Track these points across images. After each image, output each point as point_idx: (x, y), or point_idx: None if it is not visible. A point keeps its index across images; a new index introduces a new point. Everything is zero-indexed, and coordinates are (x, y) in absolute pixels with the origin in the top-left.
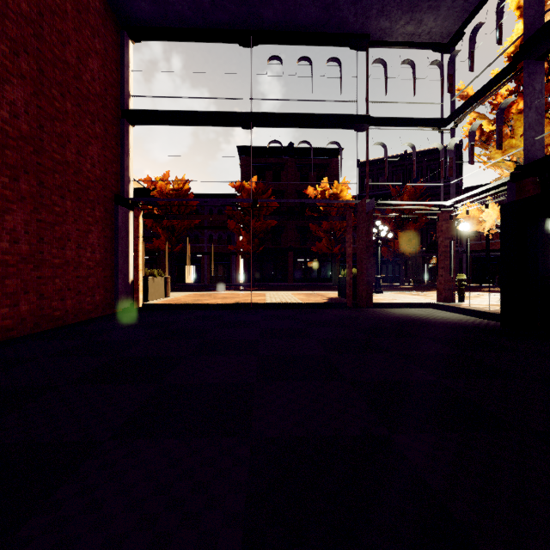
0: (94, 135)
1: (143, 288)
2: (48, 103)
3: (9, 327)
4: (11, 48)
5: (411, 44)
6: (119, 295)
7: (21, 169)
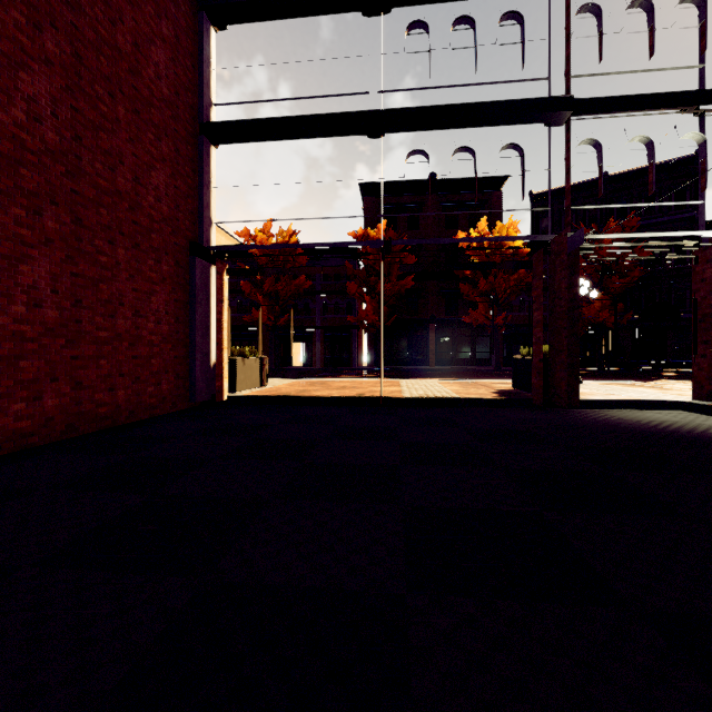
0: (160, 156)
1: (230, 373)
2: (89, 105)
3: (27, 431)
4: (30, 18)
5: None
6: (195, 383)
7: (45, 198)
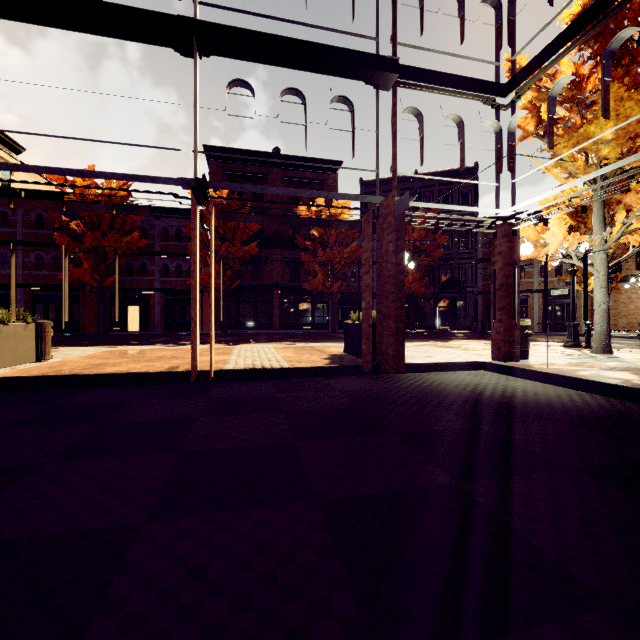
0: None
1: None
2: None
3: None
4: None
5: None
6: None
7: None
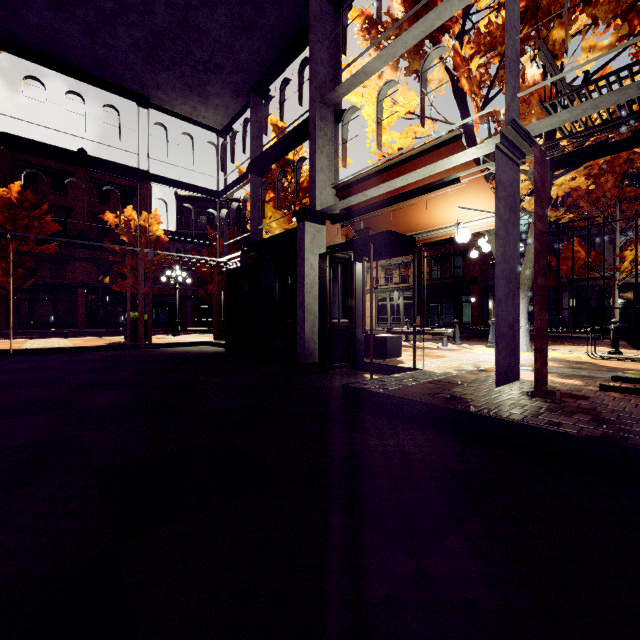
0: None
1: None
2: None
3: None
4: None
5: (191, 120)
6: None
7: None
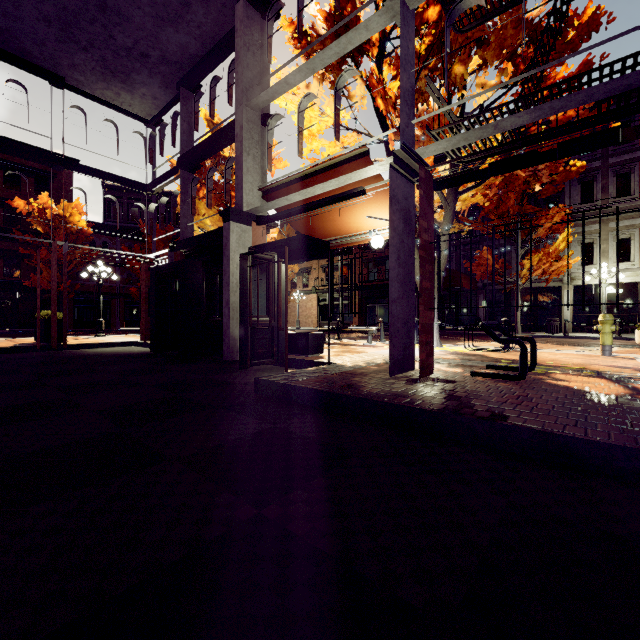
0: None
1: None
2: None
3: None
4: None
5: (115, 106)
6: None
7: None
